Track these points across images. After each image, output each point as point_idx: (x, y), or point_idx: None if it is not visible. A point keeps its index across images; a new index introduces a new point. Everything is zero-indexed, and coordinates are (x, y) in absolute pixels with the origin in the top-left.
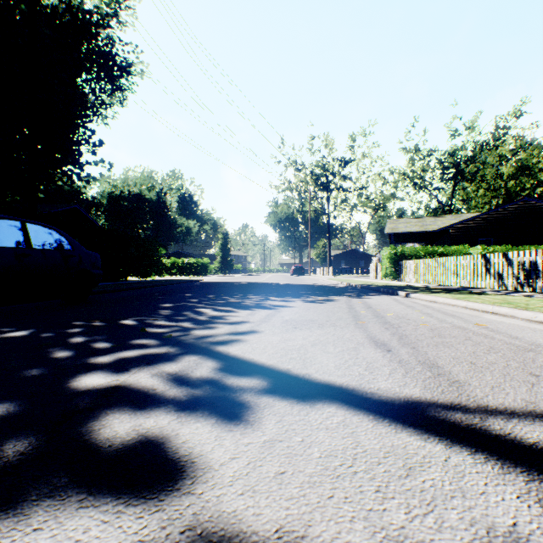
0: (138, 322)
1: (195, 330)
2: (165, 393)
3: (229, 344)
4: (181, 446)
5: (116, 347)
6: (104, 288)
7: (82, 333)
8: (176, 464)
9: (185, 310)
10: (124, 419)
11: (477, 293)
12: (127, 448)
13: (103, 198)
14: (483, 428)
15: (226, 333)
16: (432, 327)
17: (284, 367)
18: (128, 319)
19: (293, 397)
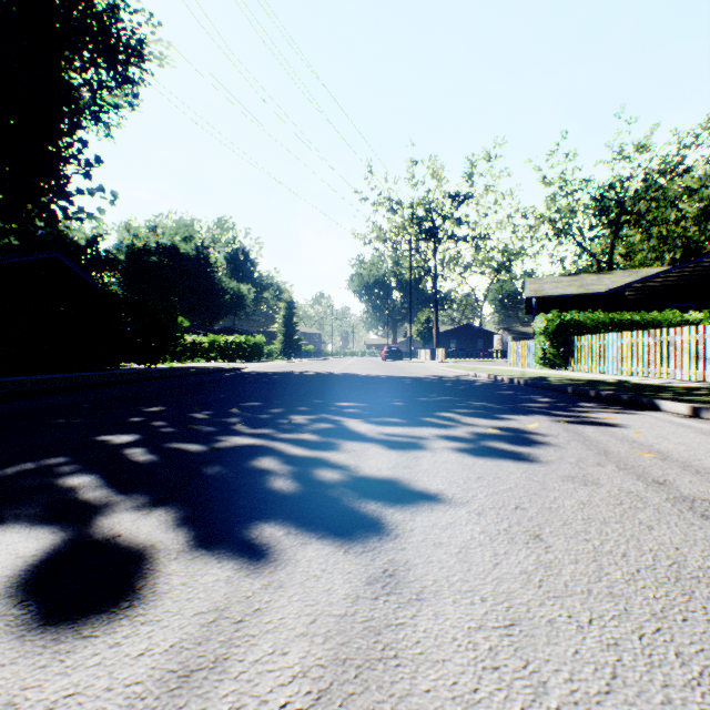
0: None
1: None
2: None
3: None
4: None
5: None
6: (2, 387)
7: None
8: None
9: None
10: None
11: None
12: None
13: (121, 252)
14: None
15: None
16: None
17: None
18: None
19: None
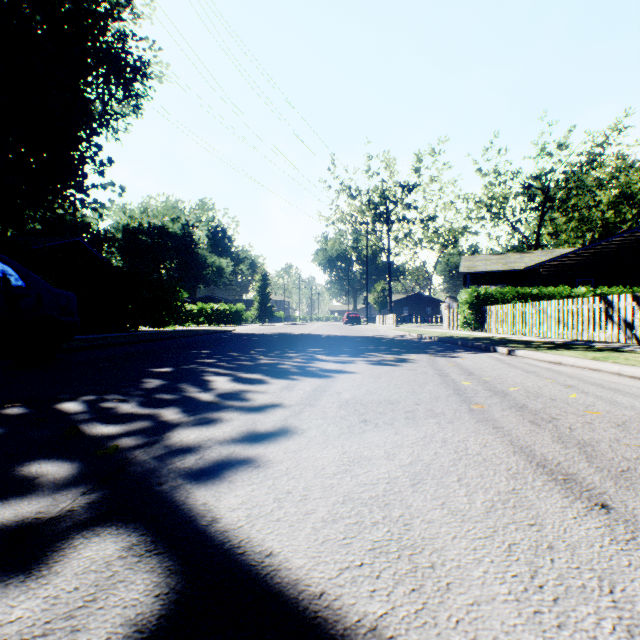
0: (87, 407)
1: (175, 429)
2: None
3: (226, 481)
4: None
5: None
6: (95, 341)
7: None
8: None
9: (184, 380)
10: None
11: (610, 349)
12: None
13: (118, 231)
14: None
15: (230, 440)
16: (615, 420)
17: (363, 616)
18: (77, 399)
19: None
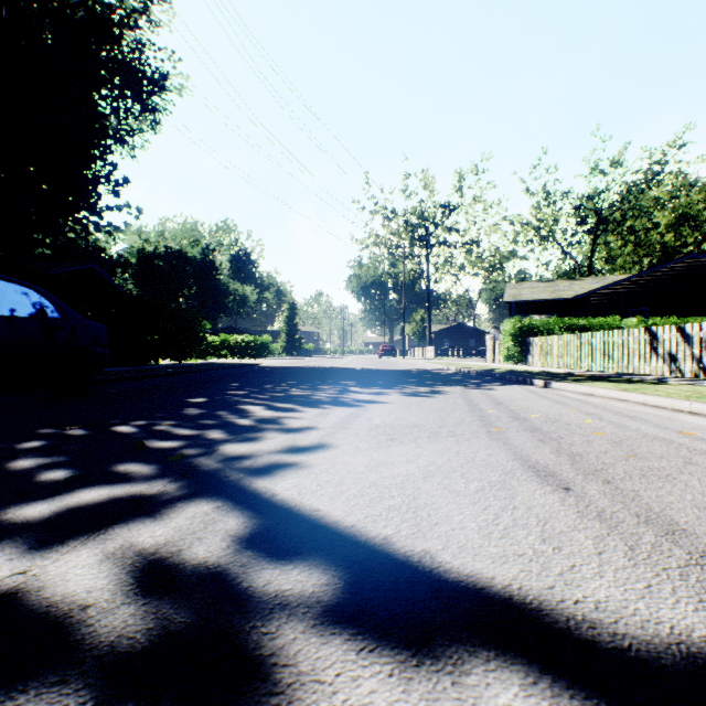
0: (141, 429)
1: (227, 444)
2: (104, 621)
3: (278, 475)
4: None
5: (75, 480)
6: (119, 374)
7: (36, 451)
8: None
9: (222, 409)
10: None
11: (647, 381)
12: None
13: (132, 256)
14: None
15: (276, 451)
16: (613, 439)
17: (379, 534)
18: (128, 423)
19: (407, 639)
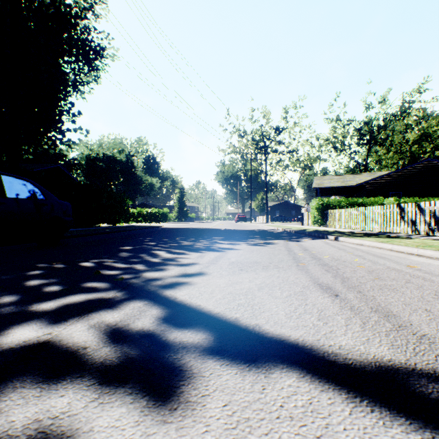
0: (96, 264)
1: (147, 272)
2: (96, 353)
3: (177, 288)
4: None
5: (65, 291)
6: (77, 232)
7: (39, 276)
8: None
9: (142, 253)
10: (30, 399)
11: (396, 237)
12: None
13: (82, 159)
14: None
15: (175, 276)
16: (369, 269)
17: (232, 316)
18: (88, 261)
19: (244, 360)
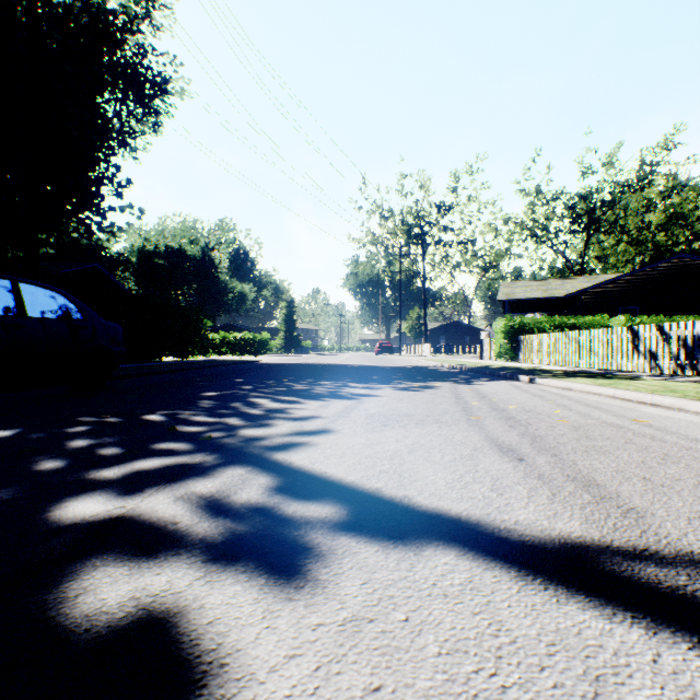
0: (168, 418)
1: (245, 429)
2: (192, 529)
3: (292, 450)
4: (206, 632)
5: (131, 454)
6: (130, 370)
7: (87, 434)
8: (193, 670)
9: (234, 401)
10: (119, 577)
11: (624, 377)
12: (115, 635)
13: (133, 254)
14: (698, 595)
15: (288, 434)
16: (574, 425)
17: (372, 486)
18: (155, 413)
19: (388, 537)
